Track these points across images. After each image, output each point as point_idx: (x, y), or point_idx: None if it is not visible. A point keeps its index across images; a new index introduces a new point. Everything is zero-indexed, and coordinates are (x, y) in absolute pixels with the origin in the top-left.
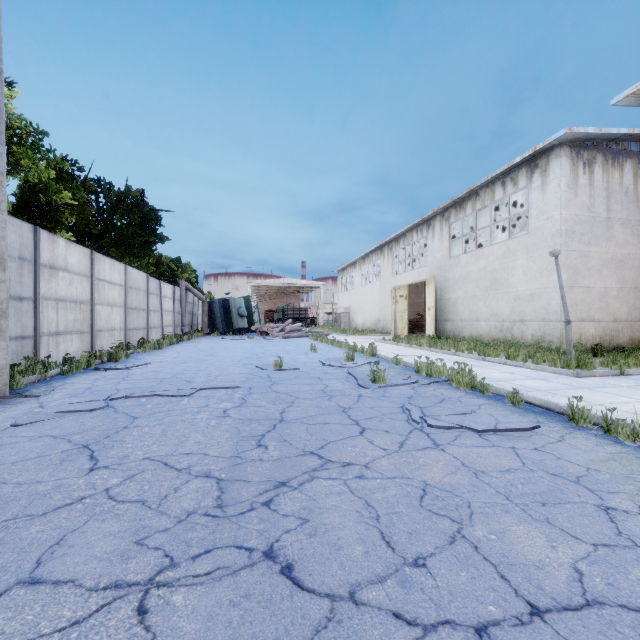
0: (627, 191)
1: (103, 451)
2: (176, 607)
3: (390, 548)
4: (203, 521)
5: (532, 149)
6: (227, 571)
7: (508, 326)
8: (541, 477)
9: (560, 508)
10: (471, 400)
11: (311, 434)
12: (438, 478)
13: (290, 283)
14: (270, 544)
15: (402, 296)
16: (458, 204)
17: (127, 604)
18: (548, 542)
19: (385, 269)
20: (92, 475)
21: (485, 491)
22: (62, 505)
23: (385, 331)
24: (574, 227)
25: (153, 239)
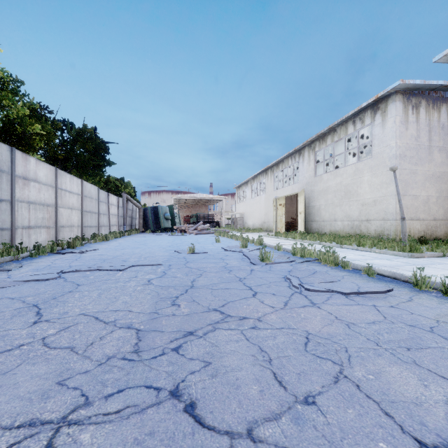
0: (443, 126)
1: (48, 309)
2: (82, 446)
3: (282, 387)
4: (120, 364)
5: (375, 96)
6: (135, 409)
7: (357, 224)
8: (401, 327)
9: (423, 352)
10: (336, 273)
11: (215, 296)
12: (318, 328)
13: (201, 197)
14: (176, 384)
15: (281, 204)
16: (321, 138)
17: (36, 443)
18: (420, 381)
19: (269, 186)
20: (34, 327)
21: (358, 338)
22: (2, 351)
23: (269, 230)
24: (405, 152)
25: (103, 163)
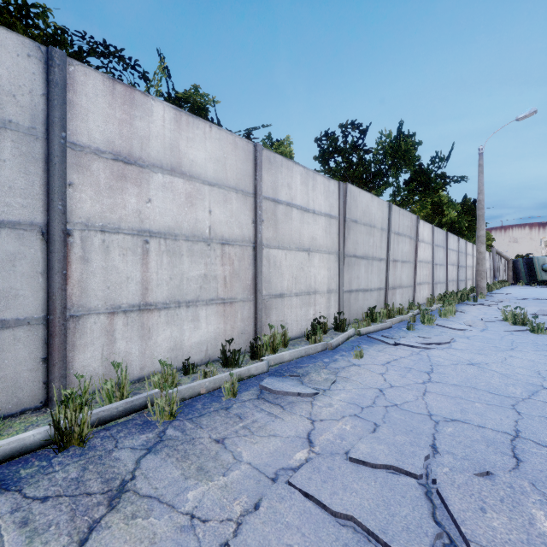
0: None
1: (546, 304)
2: None
3: None
4: None
5: None
6: None
7: None
8: None
9: None
10: None
11: None
12: None
13: None
14: None
15: None
16: None
17: None
18: None
19: None
20: None
21: None
22: None
23: None
24: None
25: None
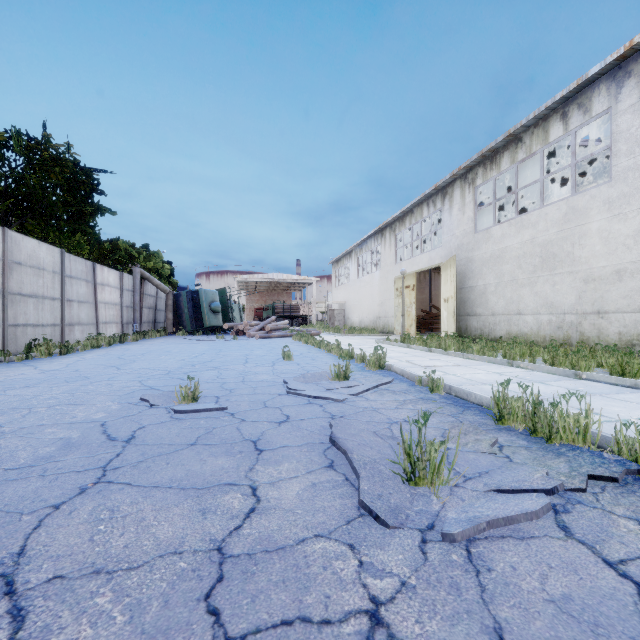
0: None
1: None
2: None
3: None
4: None
5: (625, 45)
6: None
7: (573, 321)
8: None
9: None
10: None
11: None
12: None
13: (280, 278)
14: None
15: (408, 287)
16: (488, 159)
17: None
18: None
19: (386, 256)
20: None
21: None
22: None
23: (386, 330)
24: None
25: (86, 208)
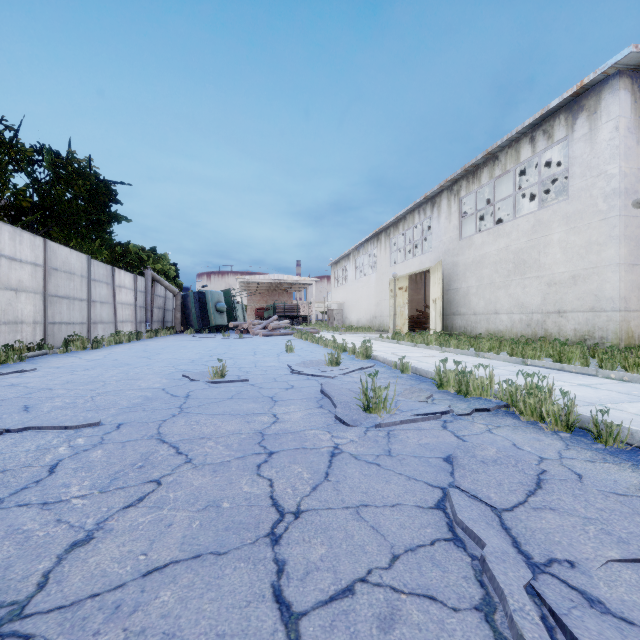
0: None
1: None
2: None
3: None
4: None
5: (577, 84)
6: None
7: (539, 319)
8: None
9: None
10: (600, 470)
11: None
12: None
13: (281, 279)
14: None
15: (401, 288)
16: (470, 174)
17: None
18: None
19: (382, 259)
20: None
21: None
22: None
23: (382, 328)
24: (636, 185)
25: (105, 217)
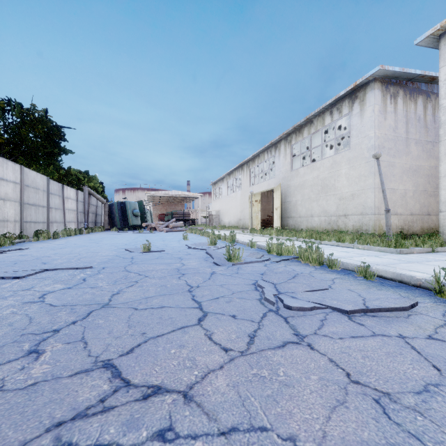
0: (419, 119)
1: None
2: None
3: None
4: None
5: (353, 84)
6: None
7: (335, 220)
8: None
9: None
10: (322, 275)
11: (129, 325)
12: (318, 425)
13: (177, 194)
14: None
15: (257, 201)
16: (297, 130)
17: None
18: None
19: (244, 181)
20: None
21: None
22: None
23: (244, 227)
24: (384, 143)
25: (57, 150)
